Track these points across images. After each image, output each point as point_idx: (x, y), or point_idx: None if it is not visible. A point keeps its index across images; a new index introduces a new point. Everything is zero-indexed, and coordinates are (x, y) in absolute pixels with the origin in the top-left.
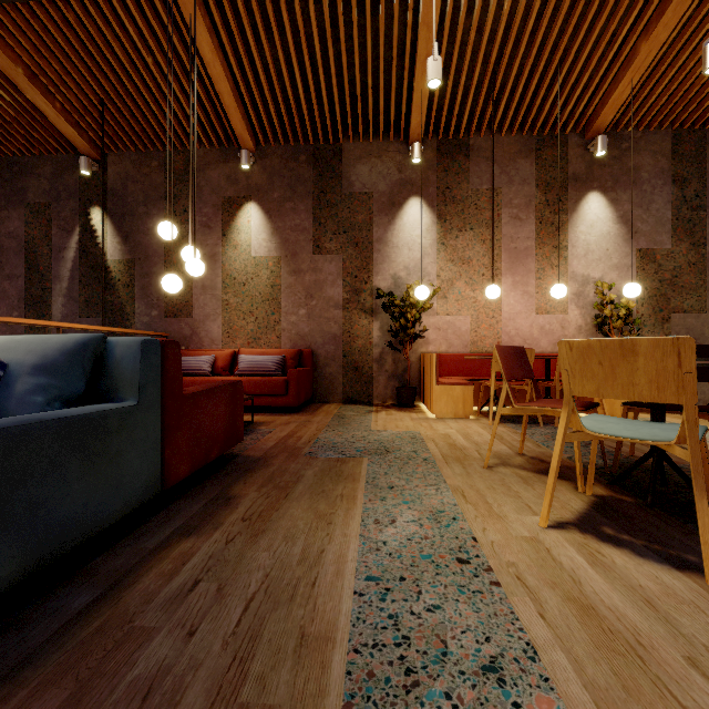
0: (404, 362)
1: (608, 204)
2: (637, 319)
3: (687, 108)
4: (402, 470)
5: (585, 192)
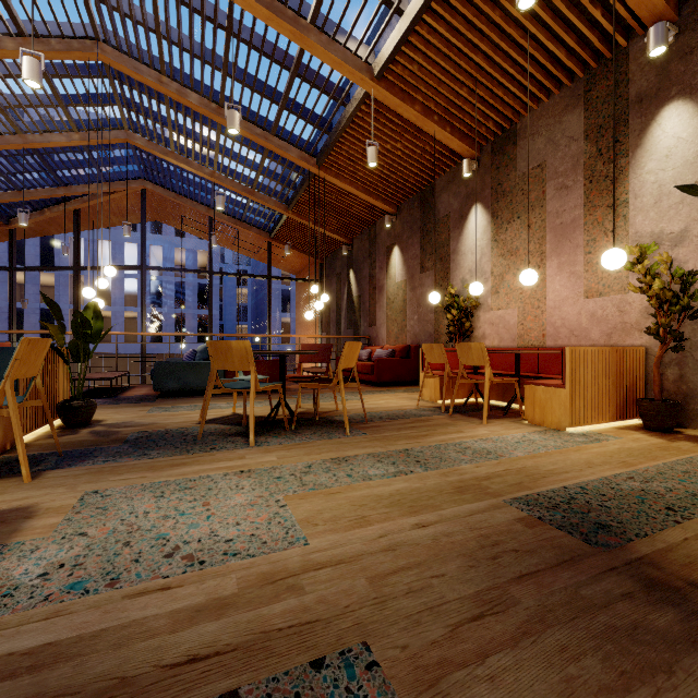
0: None
1: None
2: (695, 291)
3: None
4: None
5: (656, 111)
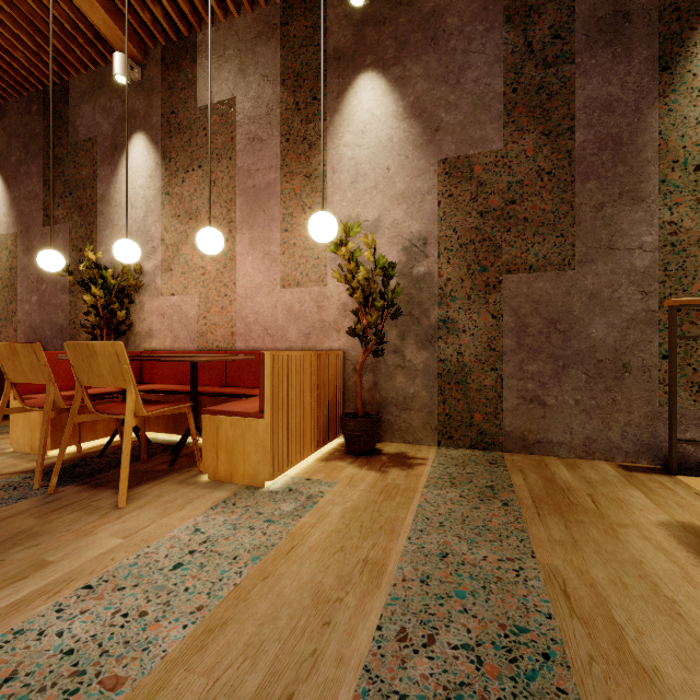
0: None
1: (390, 88)
2: (397, 286)
3: None
4: None
5: (353, 75)
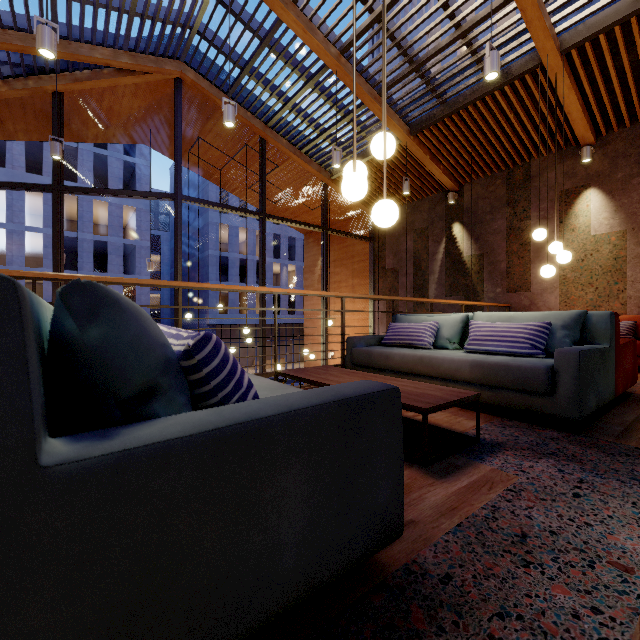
0: None
1: None
2: None
3: None
4: None
5: None
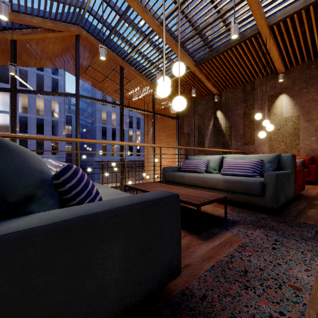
0: None
1: None
2: None
3: None
4: None
5: None
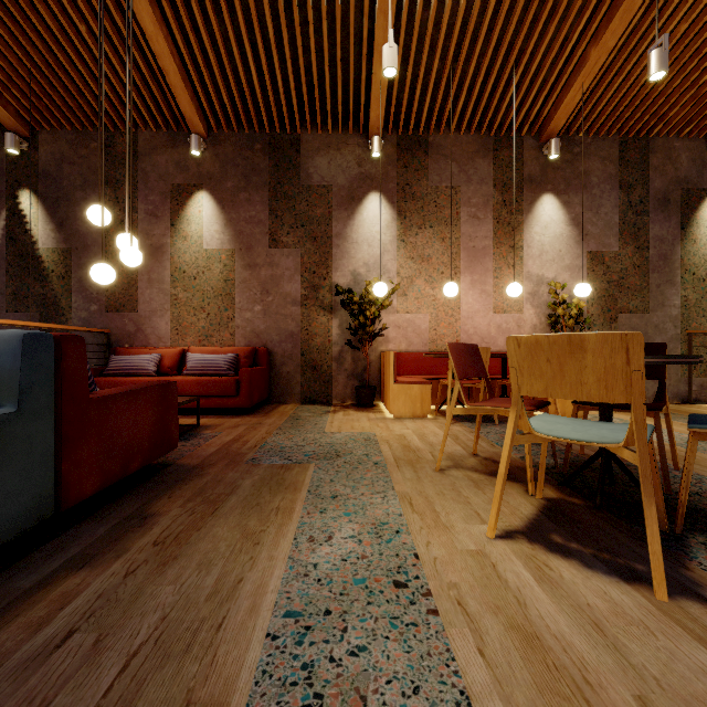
0: (364, 361)
1: (561, 206)
2: (587, 319)
3: (632, 116)
4: (350, 476)
5: (540, 193)
